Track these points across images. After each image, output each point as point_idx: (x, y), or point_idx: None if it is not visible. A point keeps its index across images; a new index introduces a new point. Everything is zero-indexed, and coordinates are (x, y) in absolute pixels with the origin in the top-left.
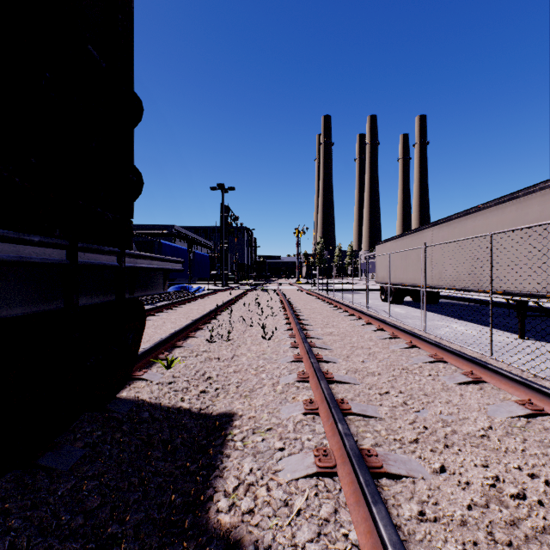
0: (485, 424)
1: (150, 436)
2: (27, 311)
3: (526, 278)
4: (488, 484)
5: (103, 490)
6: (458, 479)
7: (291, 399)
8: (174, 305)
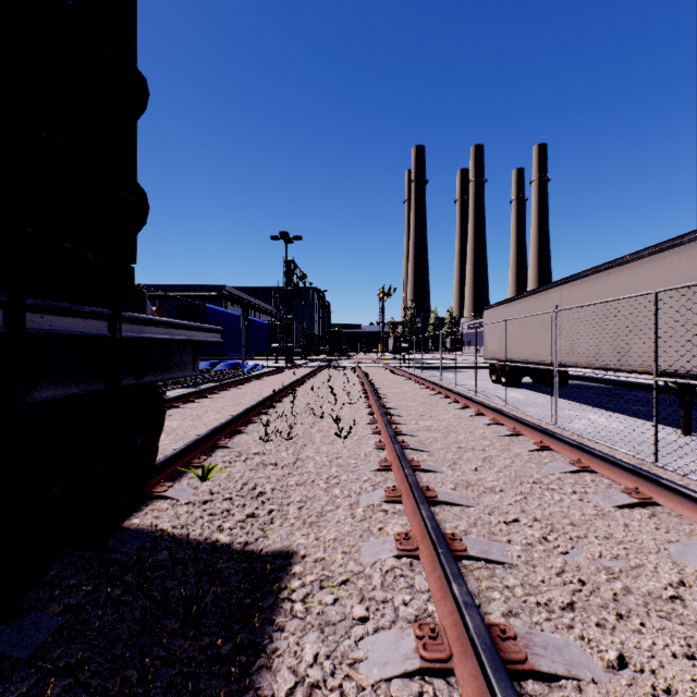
0: (672, 576)
1: (166, 591)
2: None
3: None
4: None
5: (78, 695)
6: (651, 682)
7: (377, 530)
8: (221, 388)
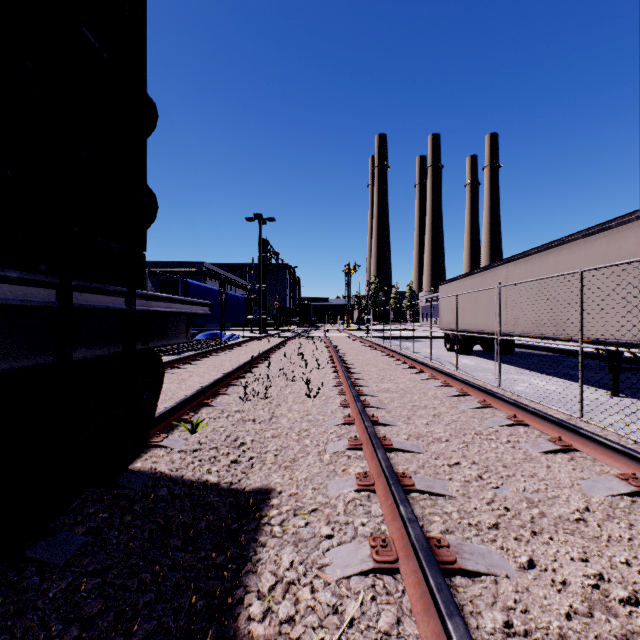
0: (580, 504)
1: (168, 518)
2: (6, 367)
3: (624, 325)
4: (590, 584)
5: (106, 590)
6: (551, 577)
7: (341, 471)
8: (202, 355)
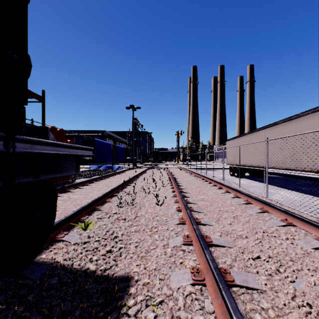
0: None
1: (52, 308)
2: None
3: None
4: None
5: None
6: None
7: (179, 264)
8: (101, 178)
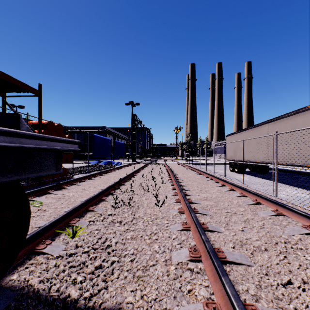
0: None
1: None
2: None
3: None
4: None
5: None
6: None
7: (187, 292)
8: (99, 174)
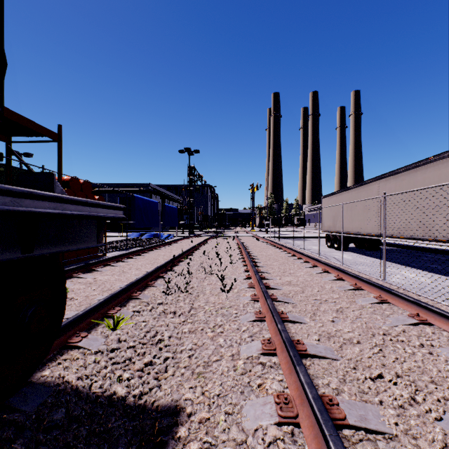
0: None
1: None
2: None
3: None
4: None
5: None
6: None
7: (257, 387)
8: (143, 251)
